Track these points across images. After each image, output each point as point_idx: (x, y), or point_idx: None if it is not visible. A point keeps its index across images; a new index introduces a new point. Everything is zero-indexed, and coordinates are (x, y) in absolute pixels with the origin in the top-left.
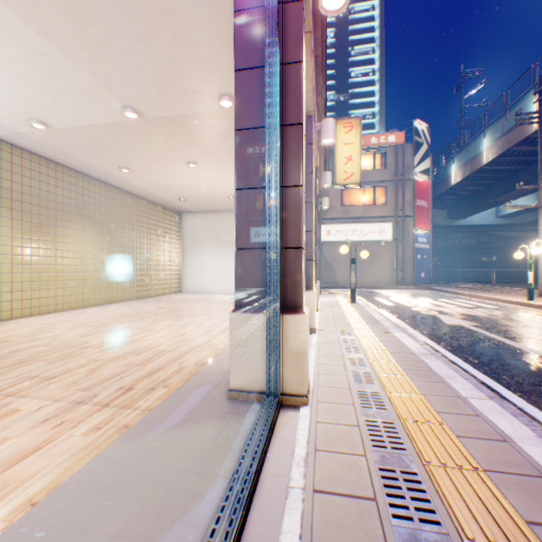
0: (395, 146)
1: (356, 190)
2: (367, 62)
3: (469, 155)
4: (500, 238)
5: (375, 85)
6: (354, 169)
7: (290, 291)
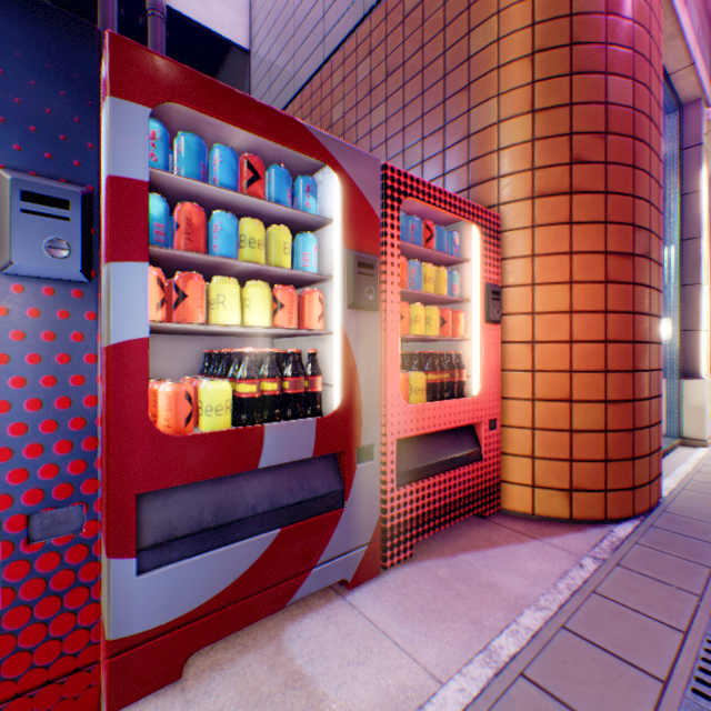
0: None
1: None
2: None
3: None
4: None
5: None
6: None
7: (688, 363)
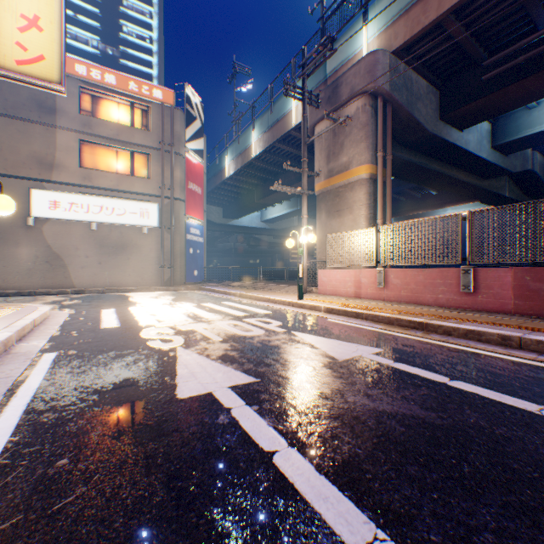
0: (163, 104)
1: (109, 149)
2: (145, 25)
3: (242, 147)
4: (264, 242)
5: (154, 57)
6: (47, 50)
7: None
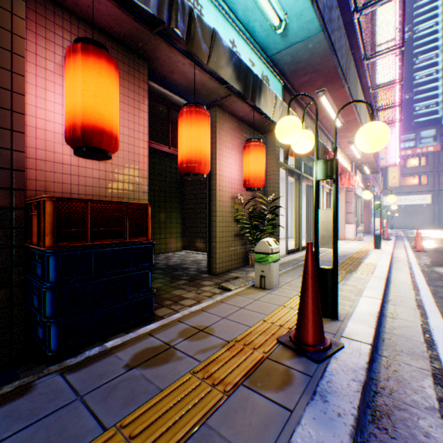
0: (432, 153)
1: (407, 177)
2: (430, 65)
3: None
4: None
5: (438, 81)
6: (395, 181)
7: (370, 221)
